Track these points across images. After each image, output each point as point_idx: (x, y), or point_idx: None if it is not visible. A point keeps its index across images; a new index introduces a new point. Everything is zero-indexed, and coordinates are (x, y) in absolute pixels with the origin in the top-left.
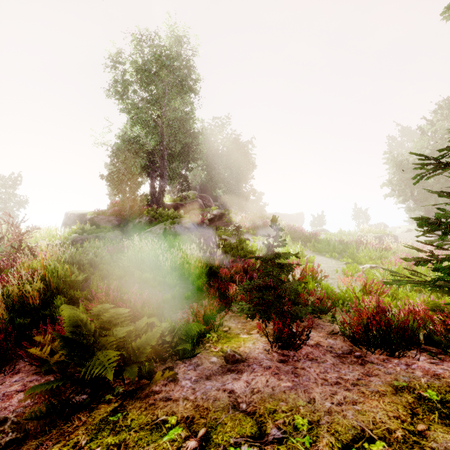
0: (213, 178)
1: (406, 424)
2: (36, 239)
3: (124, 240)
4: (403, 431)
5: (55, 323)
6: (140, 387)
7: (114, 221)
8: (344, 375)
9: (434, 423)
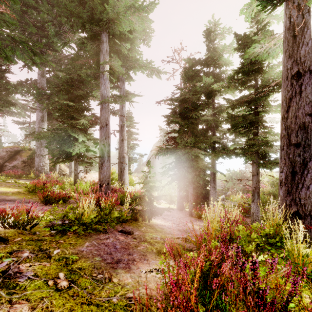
0: None
1: None
2: (263, 176)
3: None
4: None
5: None
6: None
7: None
8: None
9: None
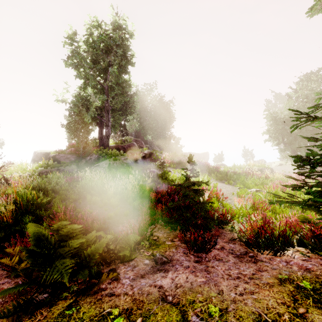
0: (144, 127)
1: (291, 308)
2: (10, 171)
3: (78, 172)
4: (289, 314)
5: (24, 236)
6: (90, 286)
7: (71, 158)
8: (242, 271)
9: (310, 307)
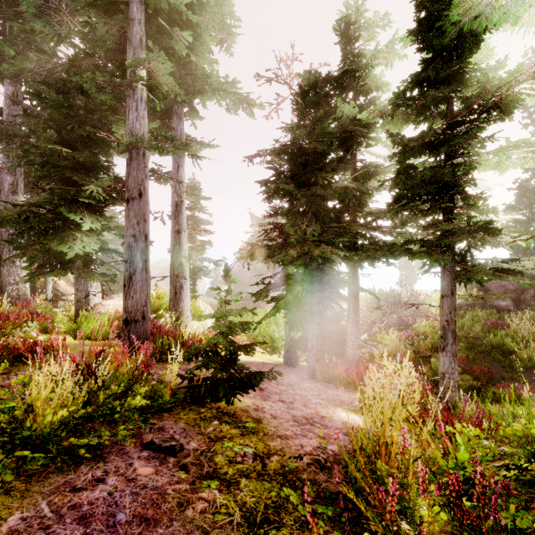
0: None
1: None
2: (429, 300)
3: (518, 310)
4: None
5: None
6: None
7: (507, 285)
8: None
9: None
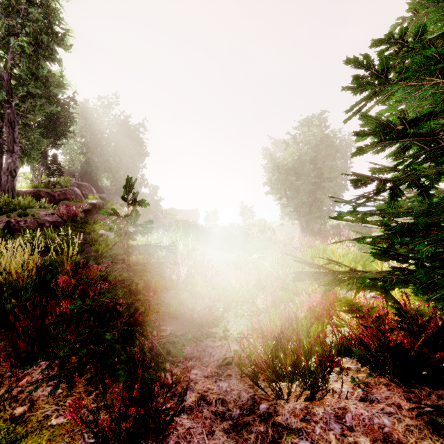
0: (97, 165)
1: None
2: None
3: None
4: None
5: None
6: None
7: None
8: None
9: None
